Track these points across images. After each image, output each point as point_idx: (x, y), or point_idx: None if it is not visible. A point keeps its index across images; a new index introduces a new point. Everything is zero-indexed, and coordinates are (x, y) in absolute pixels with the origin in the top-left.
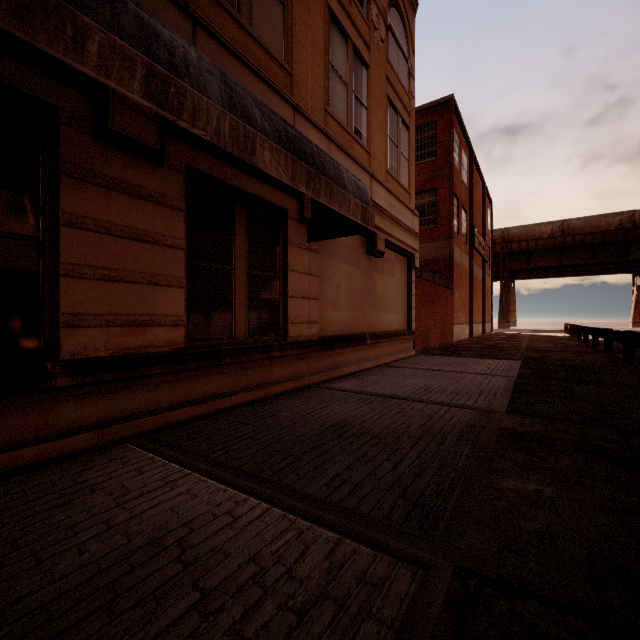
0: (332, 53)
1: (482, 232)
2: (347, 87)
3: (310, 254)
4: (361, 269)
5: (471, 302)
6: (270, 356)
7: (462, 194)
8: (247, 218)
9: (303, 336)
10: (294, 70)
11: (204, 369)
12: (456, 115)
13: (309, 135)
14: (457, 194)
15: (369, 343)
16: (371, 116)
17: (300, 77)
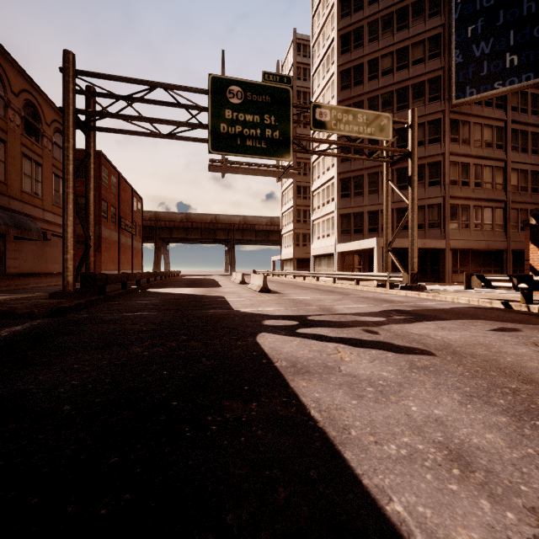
0: (24, 169)
1: (132, 217)
2: (31, 178)
3: (15, 244)
4: (39, 246)
5: (119, 258)
6: (0, 278)
7: (112, 199)
8: None
9: (12, 272)
10: (9, 182)
11: None
12: (105, 159)
13: (15, 203)
14: (107, 200)
15: (43, 276)
16: (44, 184)
17: (11, 184)
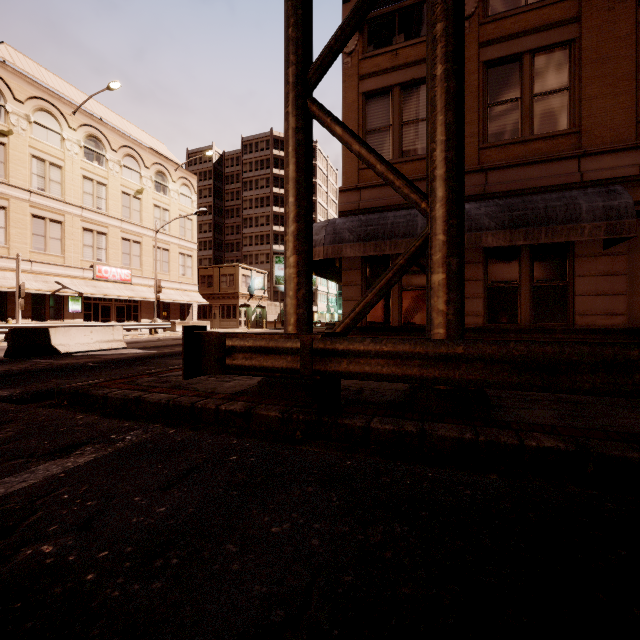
0: None
1: None
2: None
3: (609, 258)
4: None
5: None
6: (552, 337)
7: None
8: (531, 251)
9: (597, 325)
10: (583, 125)
11: (496, 338)
12: None
13: (602, 164)
14: None
15: None
16: None
17: (592, 124)
